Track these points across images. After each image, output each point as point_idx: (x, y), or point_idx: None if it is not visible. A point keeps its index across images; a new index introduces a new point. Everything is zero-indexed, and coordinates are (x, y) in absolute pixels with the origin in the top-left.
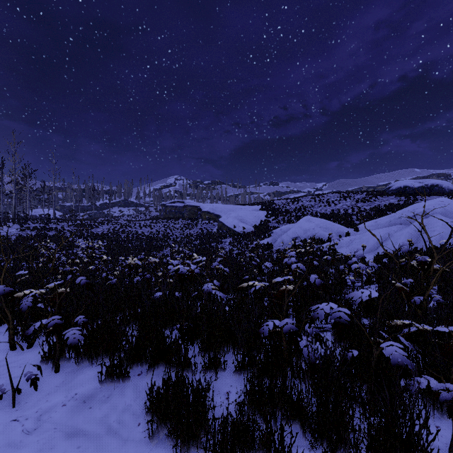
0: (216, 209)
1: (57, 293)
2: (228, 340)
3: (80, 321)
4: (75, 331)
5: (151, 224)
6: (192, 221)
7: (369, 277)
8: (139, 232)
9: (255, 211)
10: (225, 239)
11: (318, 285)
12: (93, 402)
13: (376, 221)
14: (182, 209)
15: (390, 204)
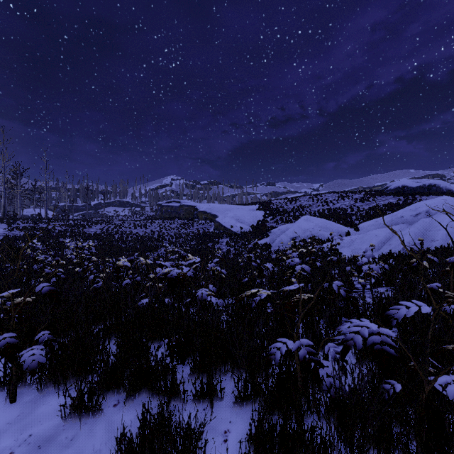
0: (213, 209)
1: (13, 304)
2: (227, 360)
3: (42, 338)
4: (35, 351)
5: (146, 224)
6: (188, 221)
7: (378, 279)
8: (133, 232)
9: (253, 211)
10: (222, 239)
11: (345, 295)
12: (51, 447)
13: (376, 221)
14: (179, 209)
15: (389, 204)
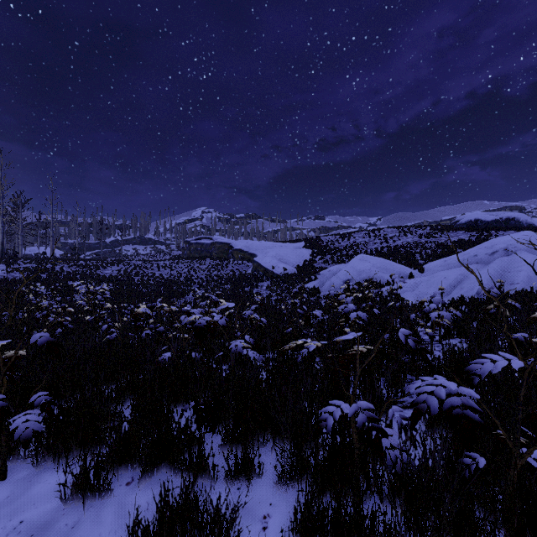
0: (251, 247)
1: (1, 358)
2: (266, 427)
3: (39, 401)
4: (30, 417)
5: (171, 264)
6: (221, 261)
7: (448, 329)
8: (156, 274)
9: (298, 249)
10: (261, 283)
11: (415, 346)
12: (47, 536)
13: (445, 261)
14: (210, 246)
15: (460, 241)
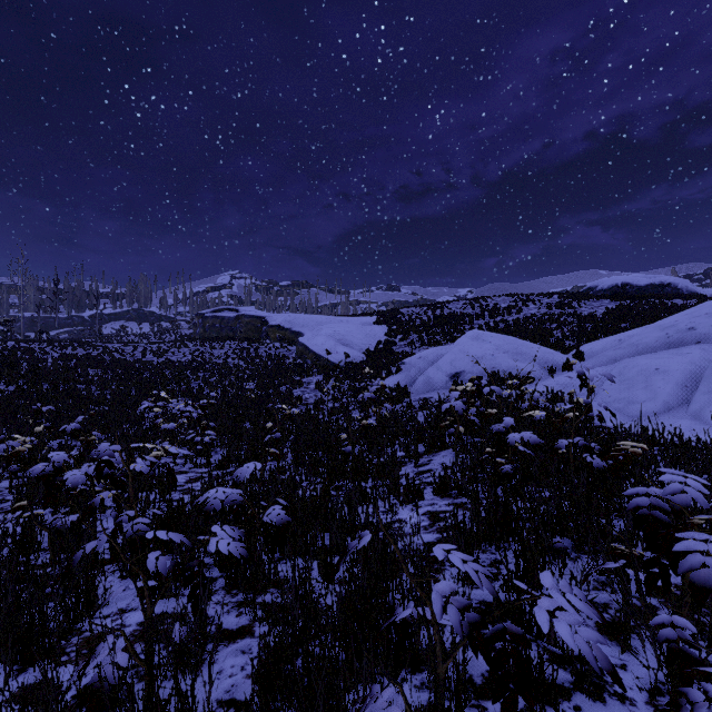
0: (296, 322)
1: None
2: None
3: None
4: None
5: (169, 348)
6: (250, 343)
7: None
8: (135, 364)
9: (367, 325)
10: (309, 377)
11: None
12: None
13: (620, 340)
14: (234, 322)
15: (615, 312)
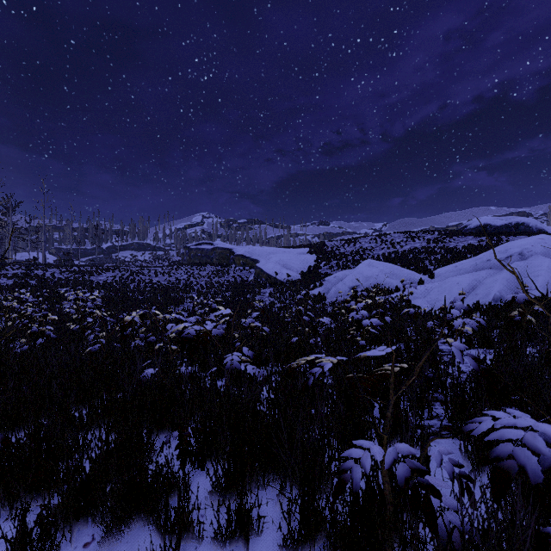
0: (253, 253)
1: None
2: (268, 465)
3: None
4: None
5: (170, 270)
6: (222, 267)
7: (469, 339)
8: (153, 281)
9: (302, 254)
10: (264, 289)
11: (477, 367)
12: None
13: (456, 266)
14: (211, 252)
15: (470, 246)
